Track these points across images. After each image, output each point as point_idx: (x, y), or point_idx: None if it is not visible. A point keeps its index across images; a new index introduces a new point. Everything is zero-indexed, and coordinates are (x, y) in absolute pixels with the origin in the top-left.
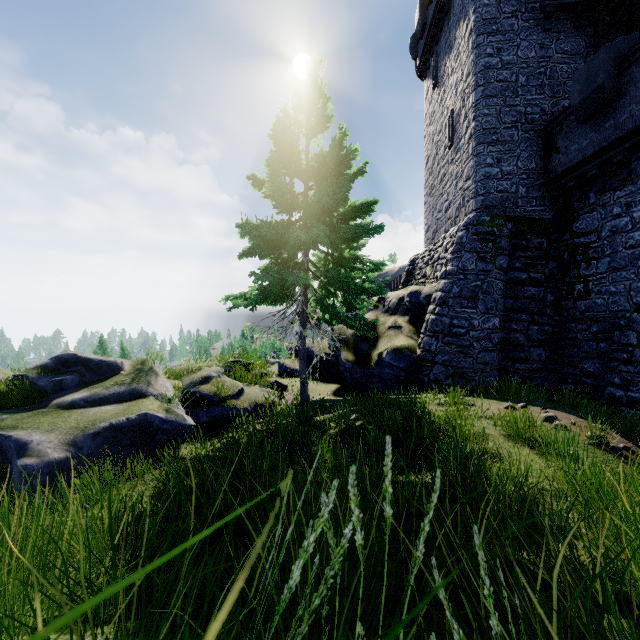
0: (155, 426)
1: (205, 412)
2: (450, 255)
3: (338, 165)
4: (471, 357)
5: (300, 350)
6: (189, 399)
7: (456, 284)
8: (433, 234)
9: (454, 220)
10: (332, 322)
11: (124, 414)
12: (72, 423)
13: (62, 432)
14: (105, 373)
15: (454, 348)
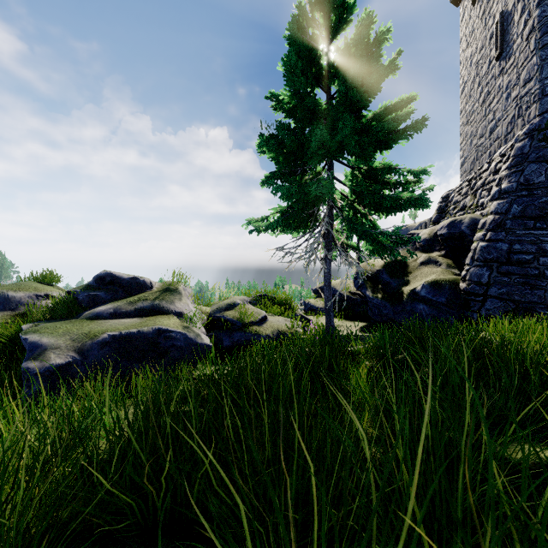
0: (168, 342)
1: (228, 336)
2: (505, 171)
3: (369, 61)
4: (541, 289)
5: (325, 276)
6: (215, 324)
7: (516, 202)
8: (472, 164)
9: (504, 138)
10: (360, 250)
11: (137, 326)
12: (84, 330)
13: (72, 338)
14: (134, 291)
15: (515, 278)
